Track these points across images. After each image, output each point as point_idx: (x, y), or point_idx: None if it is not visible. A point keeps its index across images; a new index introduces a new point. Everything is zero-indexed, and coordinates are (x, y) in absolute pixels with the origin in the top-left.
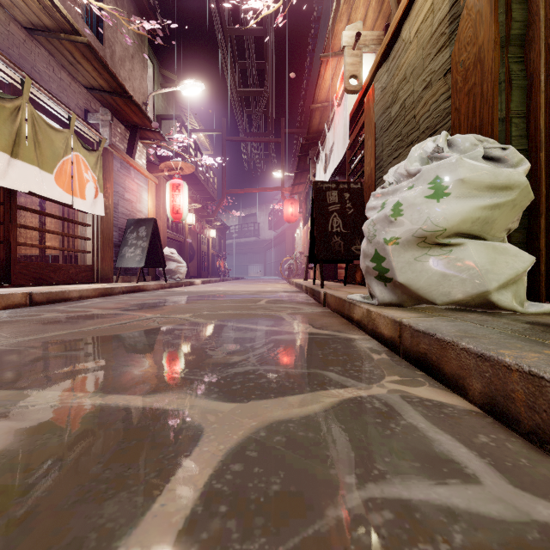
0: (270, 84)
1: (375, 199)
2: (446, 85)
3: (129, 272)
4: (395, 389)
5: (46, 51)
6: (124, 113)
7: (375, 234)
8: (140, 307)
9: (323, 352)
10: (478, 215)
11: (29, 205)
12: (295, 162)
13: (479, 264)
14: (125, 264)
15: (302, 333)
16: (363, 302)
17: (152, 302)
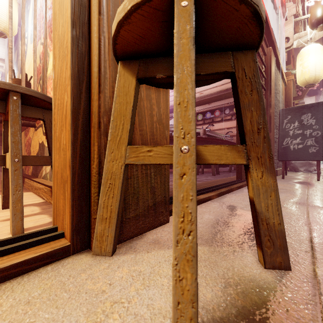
0: None
1: None
2: None
3: None
4: None
5: None
6: None
7: None
8: None
9: None
10: None
11: None
12: None
13: None
14: None
15: None
16: None
17: None
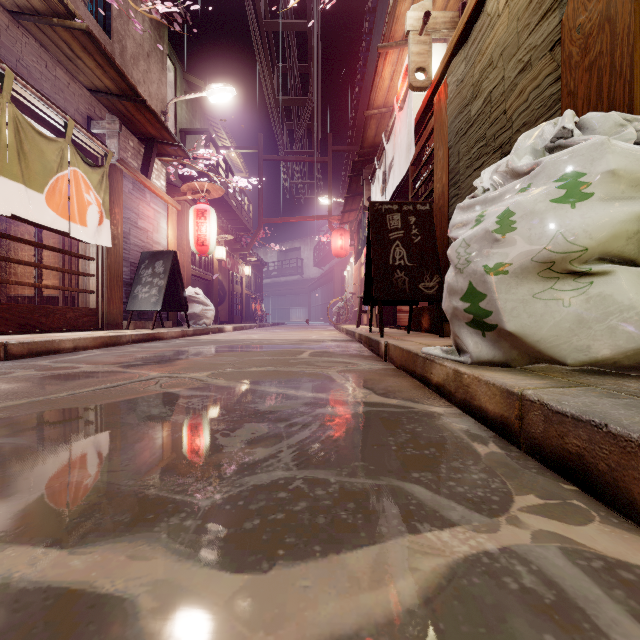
0: (315, 91)
1: (463, 213)
2: (553, 63)
3: (143, 317)
4: (545, 531)
5: (37, 41)
6: (137, 122)
7: (468, 259)
8: (147, 361)
9: (396, 440)
10: (636, 227)
11: (23, 236)
12: (345, 187)
13: (639, 303)
14: (137, 306)
15: (360, 402)
16: (448, 358)
17: (165, 354)
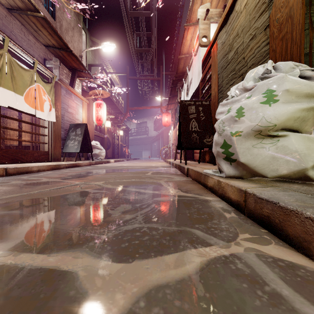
0: (154, 45)
1: (222, 107)
2: (266, 36)
3: (71, 155)
4: (250, 248)
5: (20, 22)
6: (68, 61)
7: (223, 129)
8: (73, 176)
9: (190, 211)
10: (298, 115)
11: (12, 116)
12: (169, 92)
13: (299, 149)
14: (68, 150)
15: (174, 195)
16: (215, 175)
17: (82, 173)
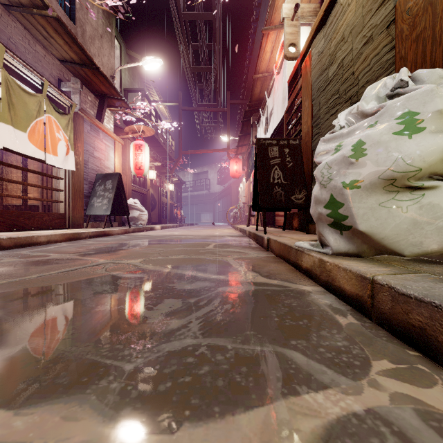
0: (218, 62)
1: (325, 144)
2: (389, 37)
3: (98, 219)
4: (400, 394)
5: (22, 25)
6: (93, 83)
7: (330, 177)
8: (98, 251)
9: (278, 313)
10: None
11: (14, 162)
12: (239, 129)
13: None
14: (93, 212)
15: (250, 283)
16: (314, 250)
17: (111, 246)
